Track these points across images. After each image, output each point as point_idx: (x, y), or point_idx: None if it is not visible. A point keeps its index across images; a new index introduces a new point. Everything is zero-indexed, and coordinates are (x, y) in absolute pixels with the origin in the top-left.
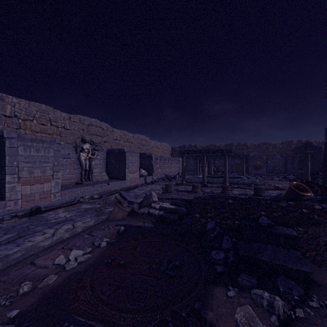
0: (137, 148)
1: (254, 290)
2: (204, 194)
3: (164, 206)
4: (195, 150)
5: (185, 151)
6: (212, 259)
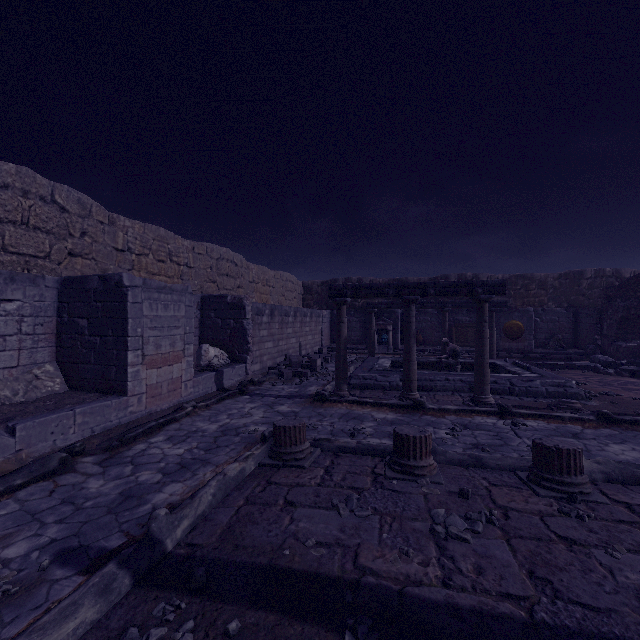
0: (205, 282)
1: None
2: (475, 513)
3: None
4: (382, 285)
5: (346, 288)
6: None
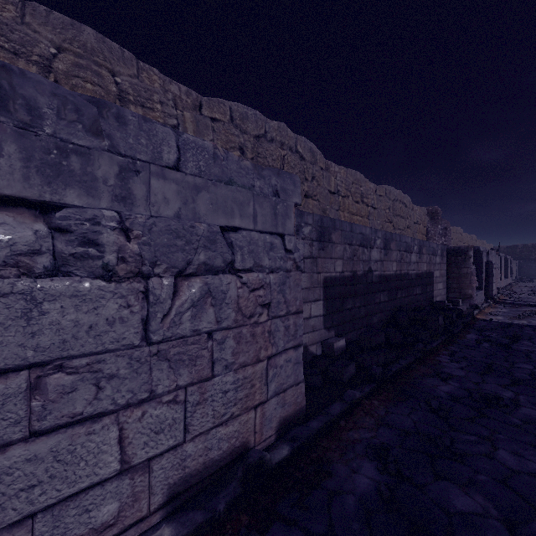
0: None
1: None
2: None
3: None
4: None
5: None
6: None
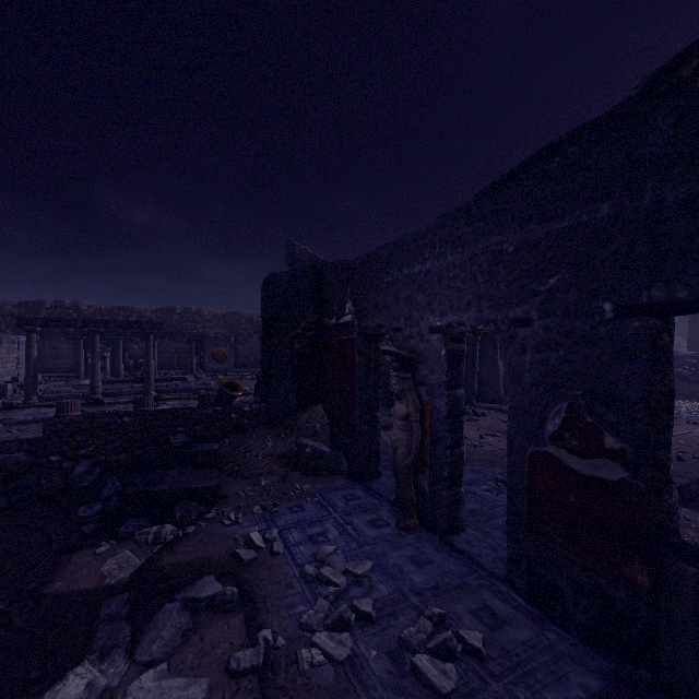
0: None
1: (139, 531)
2: None
3: None
4: (71, 319)
5: (36, 320)
6: (78, 520)
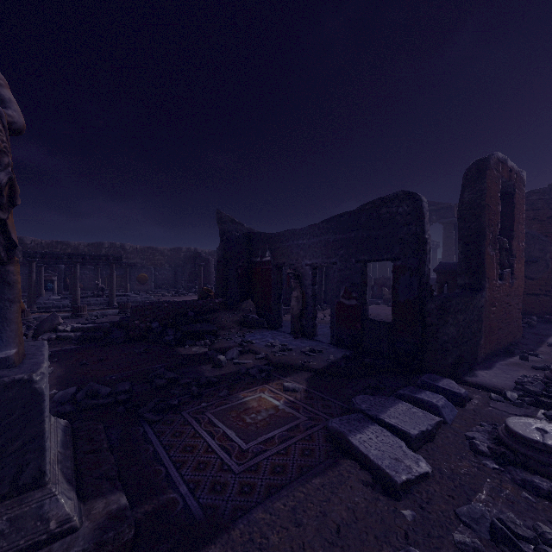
0: None
1: (197, 342)
2: (99, 316)
3: (80, 326)
4: (60, 253)
5: (36, 254)
6: (166, 341)
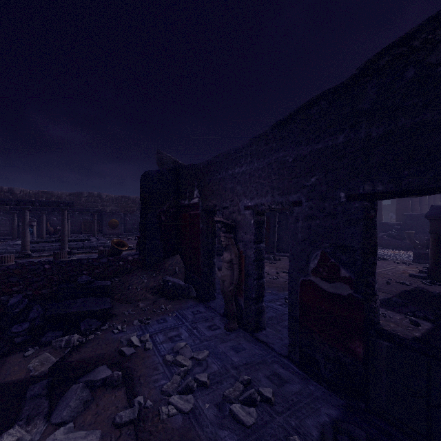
0: None
1: (55, 339)
2: None
3: None
4: (7, 199)
5: None
6: (11, 335)
